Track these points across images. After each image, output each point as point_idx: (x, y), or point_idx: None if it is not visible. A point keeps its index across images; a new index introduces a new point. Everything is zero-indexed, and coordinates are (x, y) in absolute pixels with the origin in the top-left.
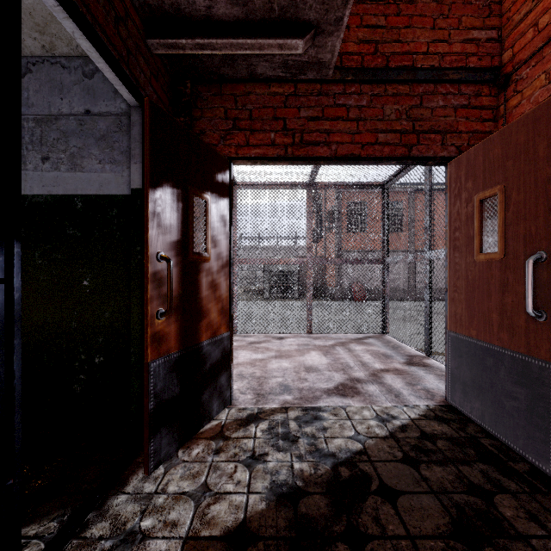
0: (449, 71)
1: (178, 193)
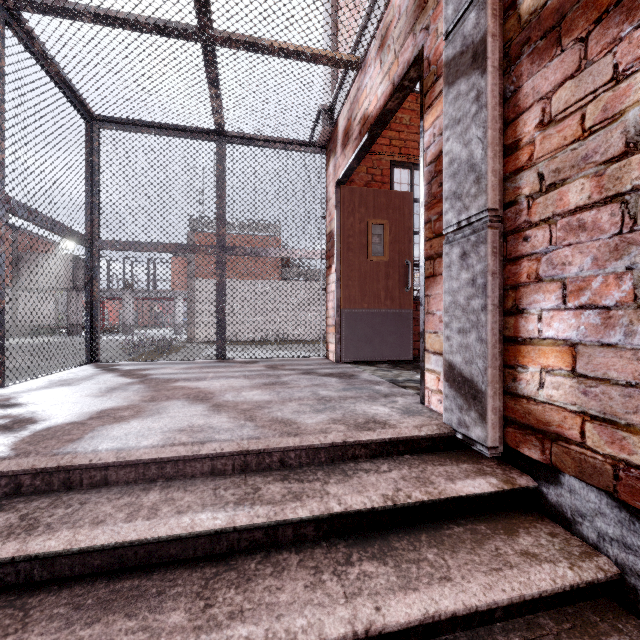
0: None
1: None
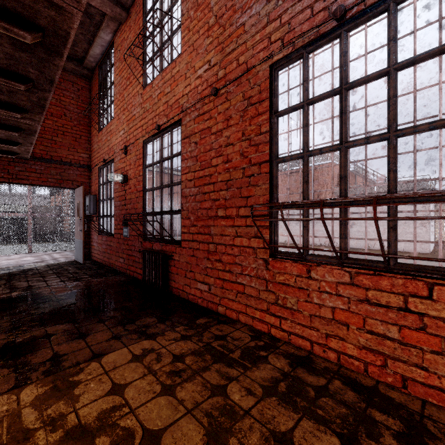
0: (74, 164)
1: None
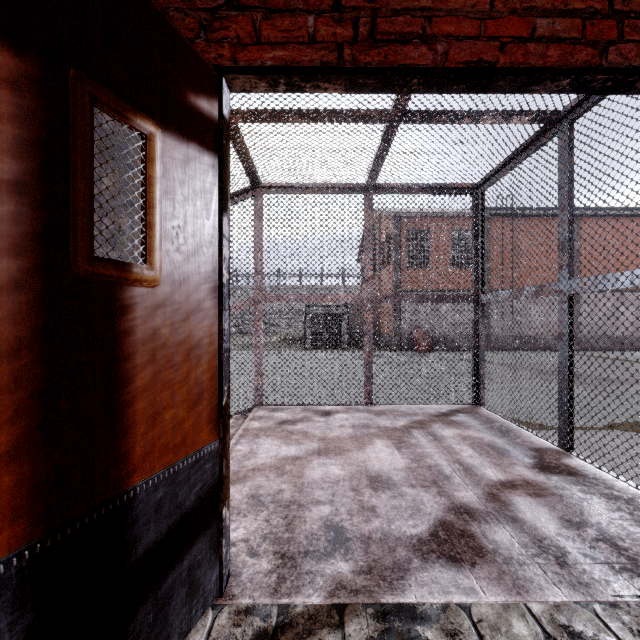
0: None
1: (23, 71)
